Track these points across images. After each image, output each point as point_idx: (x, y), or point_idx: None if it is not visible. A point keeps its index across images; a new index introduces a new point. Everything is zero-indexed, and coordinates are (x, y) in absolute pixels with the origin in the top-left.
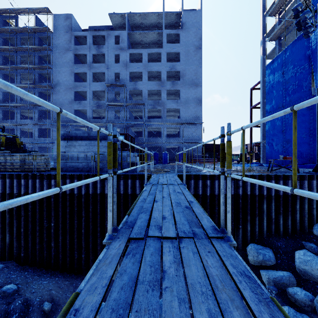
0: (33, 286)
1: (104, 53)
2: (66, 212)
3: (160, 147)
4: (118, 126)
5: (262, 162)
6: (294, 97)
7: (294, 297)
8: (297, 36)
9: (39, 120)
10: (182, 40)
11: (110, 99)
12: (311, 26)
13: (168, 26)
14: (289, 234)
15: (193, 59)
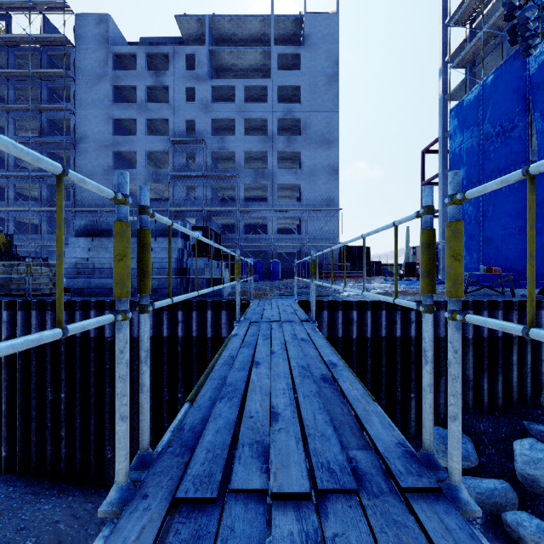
0: (21, 517)
1: (167, 85)
2: (89, 373)
3: (266, 252)
4: (191, 214)
5: (441, 277)
6: (498, 165)
7: (518, 532)
8: (503, 60)
9: (49, 202)
10: (305, 66)
11: (177, 166)
12: (536, 34)
13: (280, 40)
14: (499, 407)
15: (324, 98)
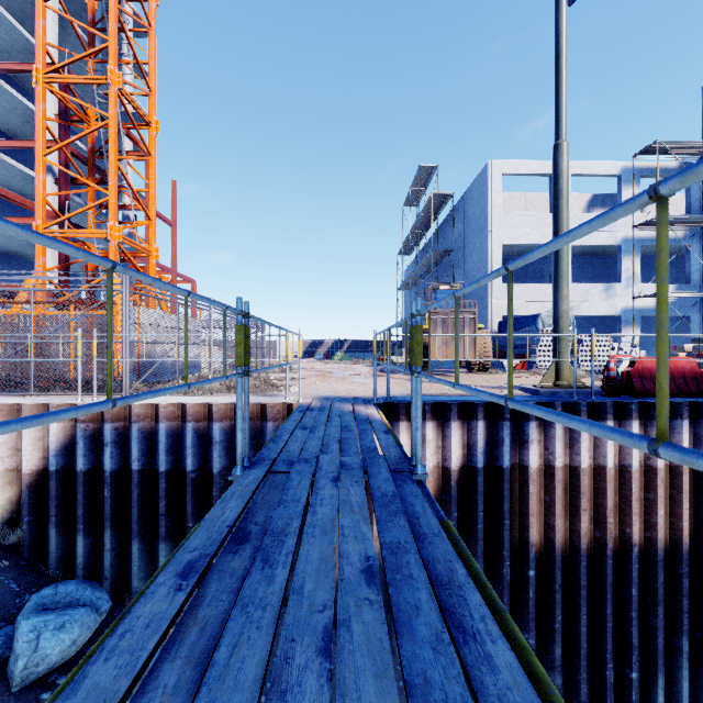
0: None
1: None
2: None
3: None
4: None
5: None
6: None
7: None
8: None
9: None
10: None
11: None
12: None
13: None
14: None
15: None
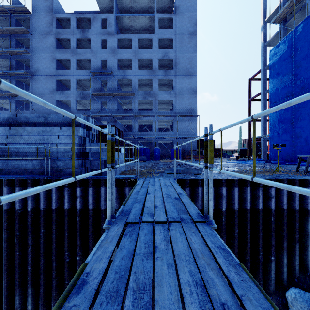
0: None
1: (89, 38)
2: (3, 239)
3: (151, 143)
4: (104, 119)
5: (262, 158)
6: (307, 83)
7: None
8: (308, 14)
9: (15, 111)
10: (175, 26)
11: (96, 88)
12: None
13: (160, 11)
14: None
15: (187, 46)
